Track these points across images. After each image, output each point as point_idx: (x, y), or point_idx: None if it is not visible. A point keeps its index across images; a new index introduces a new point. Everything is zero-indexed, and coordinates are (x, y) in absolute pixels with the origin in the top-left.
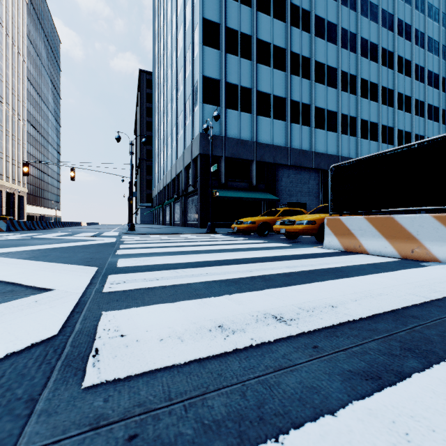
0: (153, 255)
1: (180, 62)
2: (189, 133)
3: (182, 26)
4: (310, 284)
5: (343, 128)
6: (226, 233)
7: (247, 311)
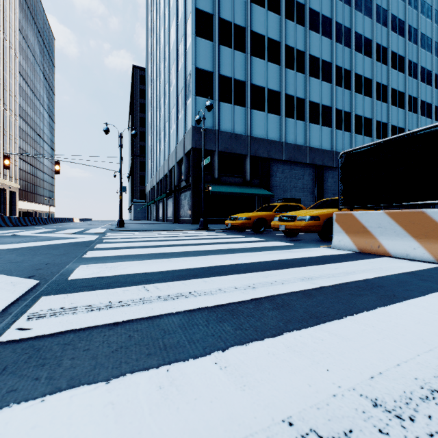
0: (128, 258)
1: (172, 55)
2: (181, 127)
3: (175, 18)
4: (353, 318)
5: (338, 123)
6: (219, 229)
7: (262, 418)
